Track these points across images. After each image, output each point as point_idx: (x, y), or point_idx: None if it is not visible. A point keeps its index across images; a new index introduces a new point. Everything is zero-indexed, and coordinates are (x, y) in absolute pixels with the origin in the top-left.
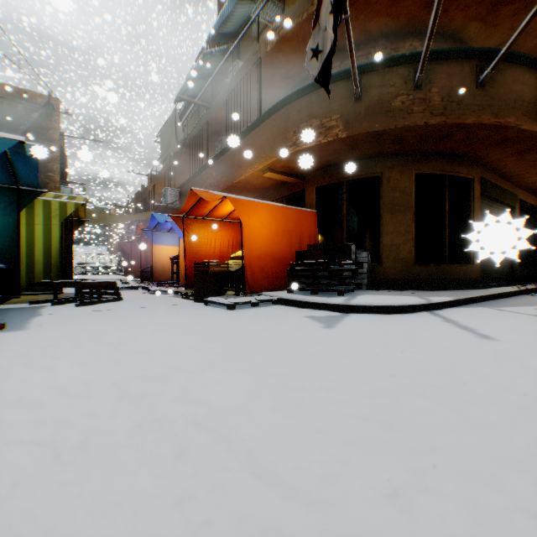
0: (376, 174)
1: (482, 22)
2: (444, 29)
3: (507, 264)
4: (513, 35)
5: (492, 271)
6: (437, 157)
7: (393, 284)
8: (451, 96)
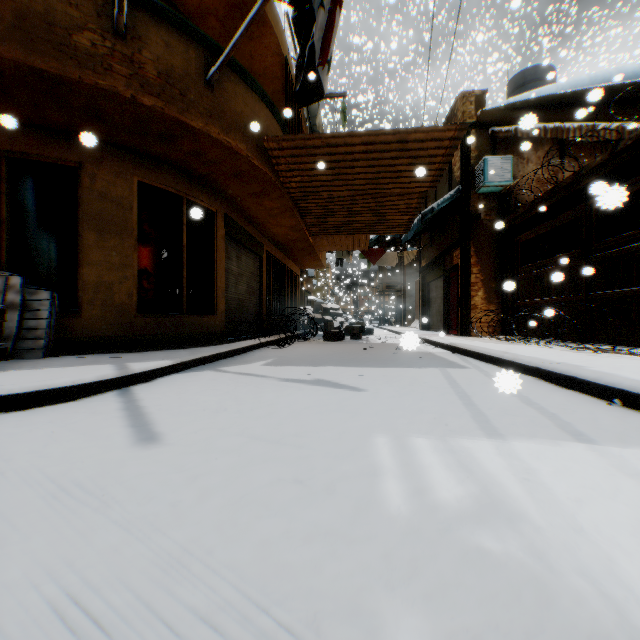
0: (72, 162)
1: (223, 25)
2: (179, 2)
3: (257, 316)
4: (237, 35)
5: (241, 323)
6: (172, 169)
7: (104, 345)
8: (173, 78)
